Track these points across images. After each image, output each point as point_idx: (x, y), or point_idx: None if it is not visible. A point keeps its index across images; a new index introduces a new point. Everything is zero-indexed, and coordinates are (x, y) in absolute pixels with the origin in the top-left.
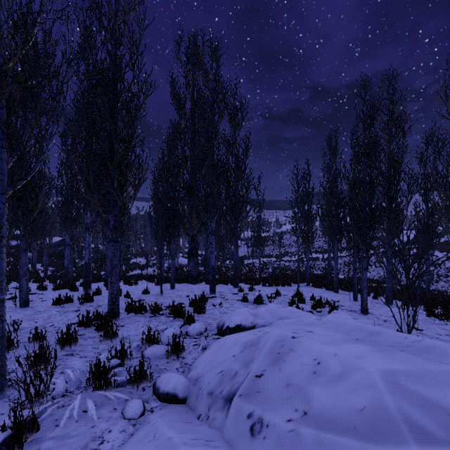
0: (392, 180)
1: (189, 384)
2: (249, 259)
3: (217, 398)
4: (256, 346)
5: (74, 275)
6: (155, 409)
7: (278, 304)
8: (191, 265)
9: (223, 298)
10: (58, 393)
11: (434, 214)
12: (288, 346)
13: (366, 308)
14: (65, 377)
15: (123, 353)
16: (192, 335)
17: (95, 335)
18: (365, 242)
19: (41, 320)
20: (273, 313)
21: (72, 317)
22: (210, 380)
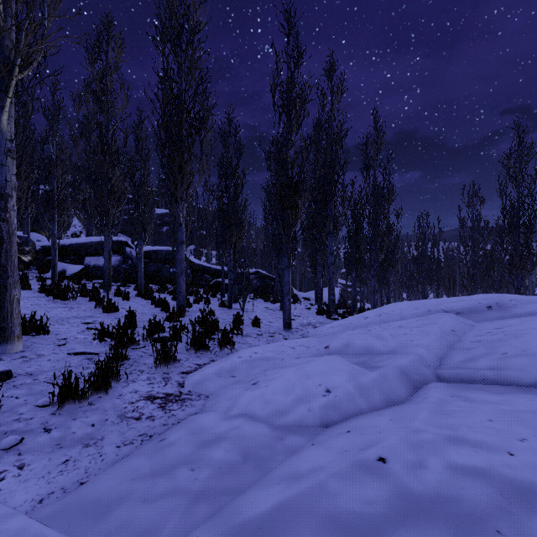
0: None
1: None
2: None
3: None
4: None
5: None
6: None
7: None
8: None
9: None
10: None
11: None
12: None
13: None
14: None
15: None
16: None
17: None
18: None
19: None
20: None
21: None
22: None
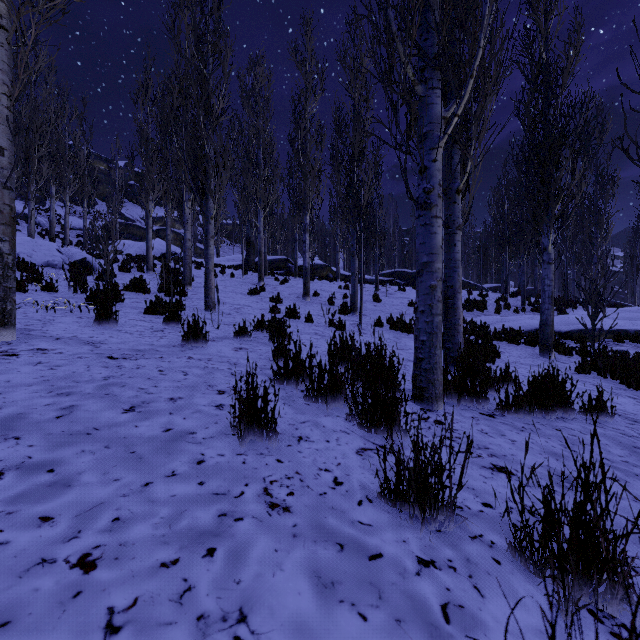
0: None
1: None
2: None
3: None
4: None
5: None
6: None
7: None
8: None
9: None
10: None
11: None
12: None
13: None
14: None
15: None
16: None
17: None
18: None
19: None
20: None
21: None
22: None
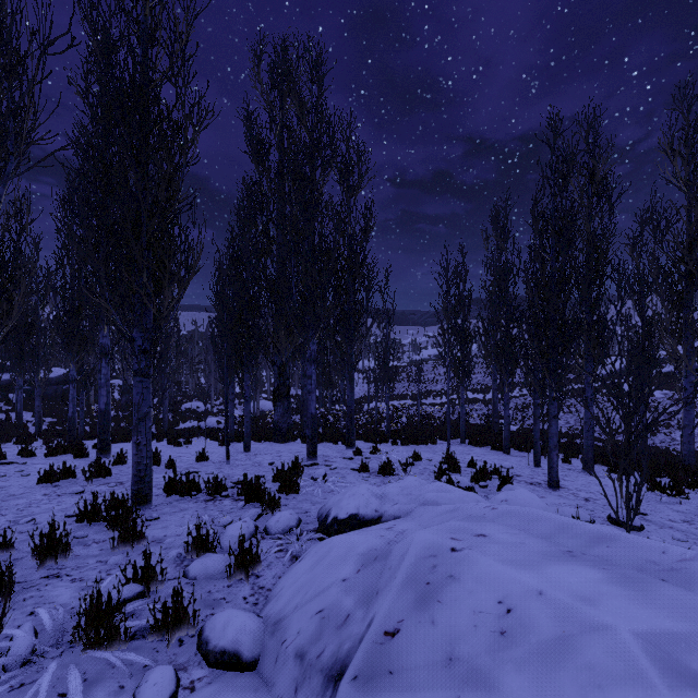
0: (593, 278)
1: (263, 632)
2: (371, 402)
3: (312, 669)
4: (385, 562)
5: (86, 431)
6: (199, 684)
7: (418, 474)
8: (279, 412)
9: (330, 466)
10: (14, 659)
11: (654, 332)
12: (445, 570)
13: (557, 479)
14: (35, 622)
15: (148, 573)
16: (275, 532)
17: (106, 536)
18: (555, 374)
19: (13, 512)
20: (412, 493)
21: (70, 504)
22: (301, 627)
